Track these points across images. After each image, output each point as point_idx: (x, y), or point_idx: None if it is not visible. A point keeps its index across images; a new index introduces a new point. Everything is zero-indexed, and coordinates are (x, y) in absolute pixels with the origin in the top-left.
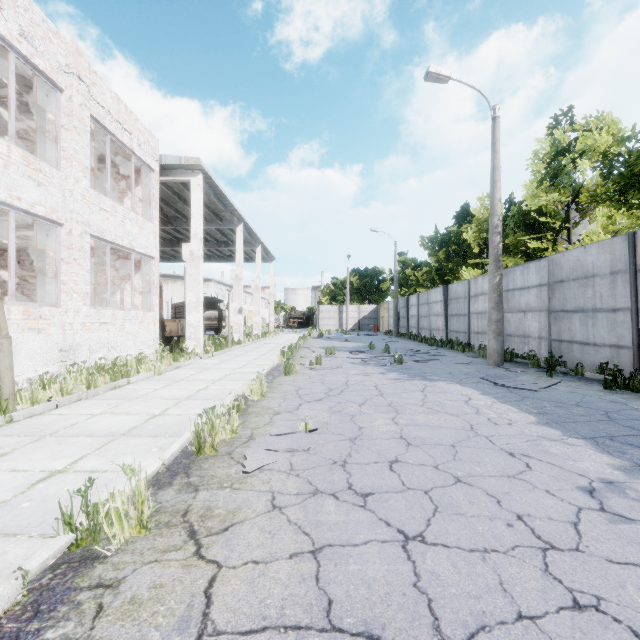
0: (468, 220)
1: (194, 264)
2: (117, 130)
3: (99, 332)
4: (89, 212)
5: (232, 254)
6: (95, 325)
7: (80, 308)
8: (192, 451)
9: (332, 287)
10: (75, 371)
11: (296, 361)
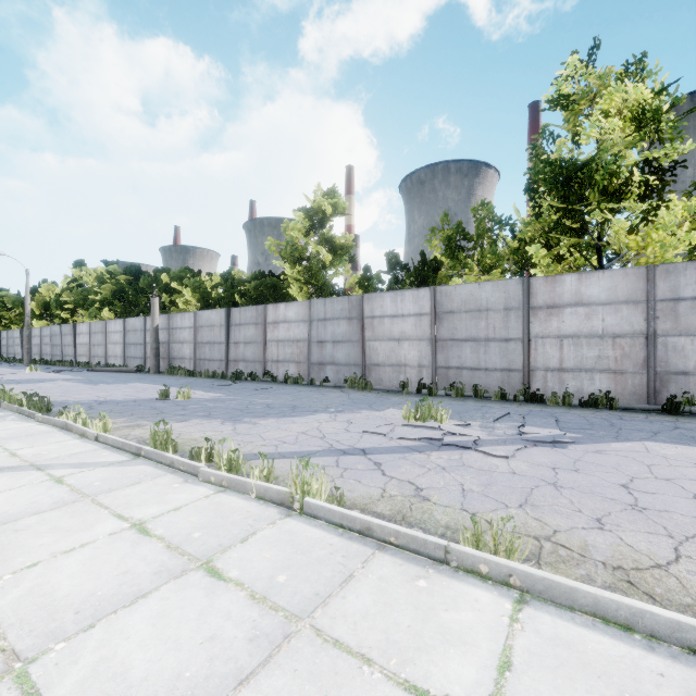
0: None
1: None
2: None
3: None
4: None
5: None
6: None
7: None
8: None
9: None
10: None
11: None
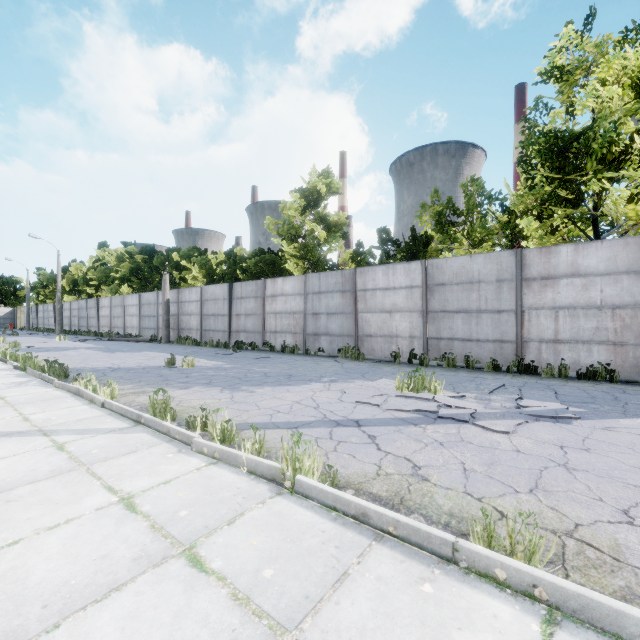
0: None
1: None
2: None
3: None
4: None
5: None
6: None
7: None
8: None
9: None
10: None
11: None
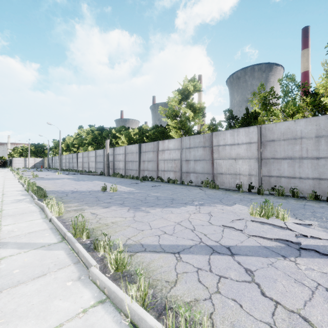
0: None
1: None
2: None
3: None
4: None
5: None
6: None
7: None
8: None
9: (21, 150)
10: None
11: None
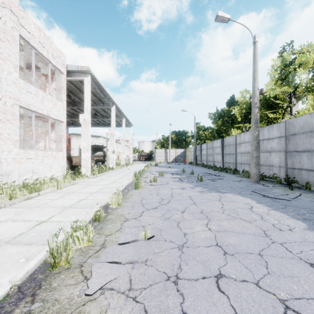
0: (233, 105)
1: (86, 125)
2: (39, 47)
3: (26, 163)
4: (18, 92)
5: (110, 123)
6: (23, 159)
7: (12, 149)
8: (46, 268)
9: (162, 140)
10: (5, 188)
11: (142, 179)
